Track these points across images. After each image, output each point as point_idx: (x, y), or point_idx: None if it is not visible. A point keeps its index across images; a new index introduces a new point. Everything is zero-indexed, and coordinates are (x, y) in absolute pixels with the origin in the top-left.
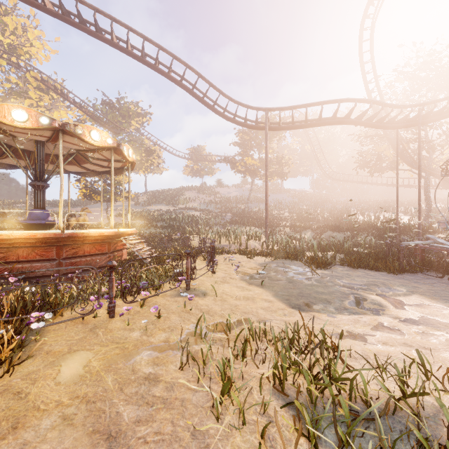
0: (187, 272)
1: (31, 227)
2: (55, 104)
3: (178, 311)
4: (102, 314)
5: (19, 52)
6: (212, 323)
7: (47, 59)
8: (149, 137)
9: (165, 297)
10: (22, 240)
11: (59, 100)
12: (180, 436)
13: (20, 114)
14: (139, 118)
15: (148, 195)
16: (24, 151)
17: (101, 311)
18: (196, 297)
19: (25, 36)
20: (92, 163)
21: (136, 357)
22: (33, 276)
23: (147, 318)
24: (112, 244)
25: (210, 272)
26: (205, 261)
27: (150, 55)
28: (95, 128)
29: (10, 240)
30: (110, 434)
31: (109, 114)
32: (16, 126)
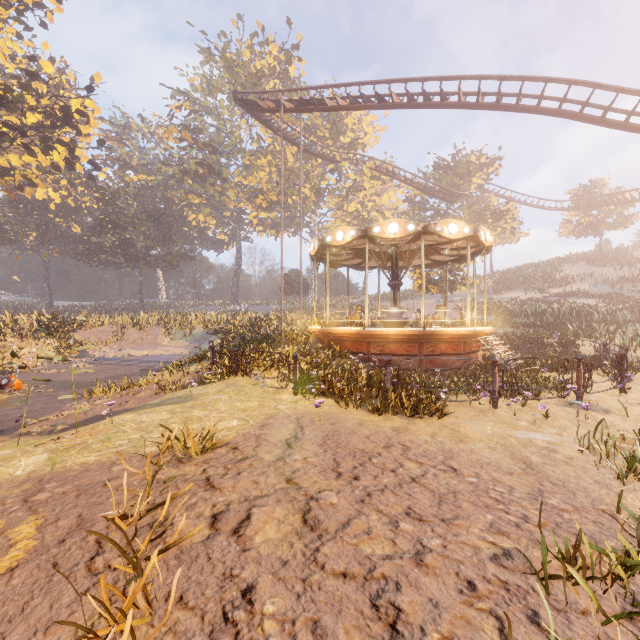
0: (578, 382)
1: (389, 324)
2: (384, 187)
3: (568, 418)
4: (484, 405)
5: (356, 147)
6: (617, 436)
7: (376, 140)
8: (496, 192)
9: (548, 404)
10: (394, 336)
11: (388, 181)
12: (583, 479)
13: (394, 227)
14: (483, 170)
15: (494, 277)
16: (381, 253)
17: (481, 402)
18: (592, 412)
19: (359, 126)
20: (440, 254)
21: (530, 436)
22: (400, 369)
23: (532, 416)
24: (467, 344)
25: (617, 391)
26: (608, 378)
27: (508, 93)
28: (451, 221)
29: (386, 336)
30: (525, 462)
31: (443, 179)
32: (390, 238)
